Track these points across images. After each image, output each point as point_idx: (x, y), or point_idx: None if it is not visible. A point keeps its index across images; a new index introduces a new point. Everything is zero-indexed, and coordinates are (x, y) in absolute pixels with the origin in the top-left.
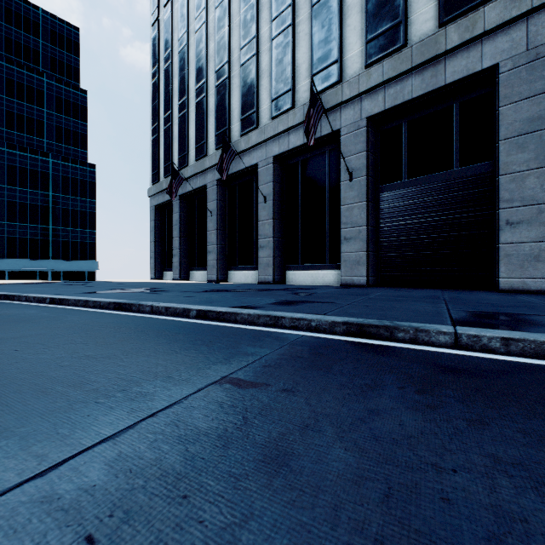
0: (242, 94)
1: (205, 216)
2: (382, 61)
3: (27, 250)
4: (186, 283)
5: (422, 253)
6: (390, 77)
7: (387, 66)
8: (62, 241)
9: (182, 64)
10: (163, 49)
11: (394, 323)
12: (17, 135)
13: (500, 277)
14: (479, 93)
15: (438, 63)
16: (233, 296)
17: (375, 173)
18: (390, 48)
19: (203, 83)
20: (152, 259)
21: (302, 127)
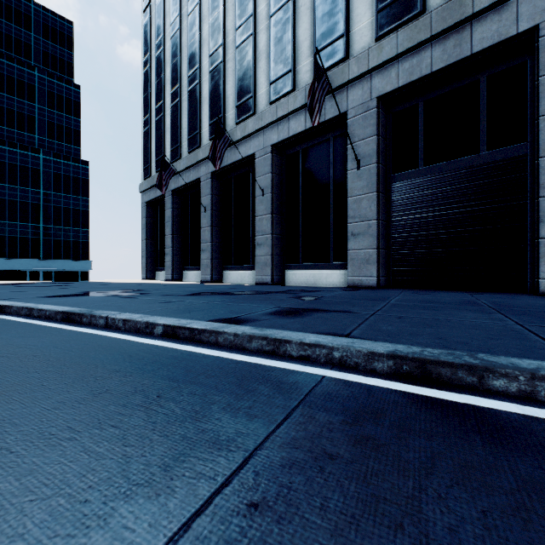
0: (237, 78)
1: (199, 212)
2: (396, 32)
3: (17, 249)
4: (175, 285)
5: (442, 250)
6: (405, 49)
7: (401, 37)
8: (54, 240)
9: (174, 50)
10: (155, 36)
11: (480, 358)
12: (7, 131)
13: (540, 277)
14: (511, 64)
15: (462, 30)
16: (222, 302)
17: (387, 160)
18: (405, 16)
19: (196, 69)
20: (144, 258)
21: (304, 111)
